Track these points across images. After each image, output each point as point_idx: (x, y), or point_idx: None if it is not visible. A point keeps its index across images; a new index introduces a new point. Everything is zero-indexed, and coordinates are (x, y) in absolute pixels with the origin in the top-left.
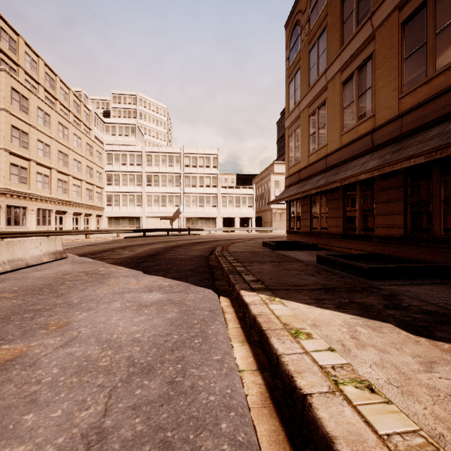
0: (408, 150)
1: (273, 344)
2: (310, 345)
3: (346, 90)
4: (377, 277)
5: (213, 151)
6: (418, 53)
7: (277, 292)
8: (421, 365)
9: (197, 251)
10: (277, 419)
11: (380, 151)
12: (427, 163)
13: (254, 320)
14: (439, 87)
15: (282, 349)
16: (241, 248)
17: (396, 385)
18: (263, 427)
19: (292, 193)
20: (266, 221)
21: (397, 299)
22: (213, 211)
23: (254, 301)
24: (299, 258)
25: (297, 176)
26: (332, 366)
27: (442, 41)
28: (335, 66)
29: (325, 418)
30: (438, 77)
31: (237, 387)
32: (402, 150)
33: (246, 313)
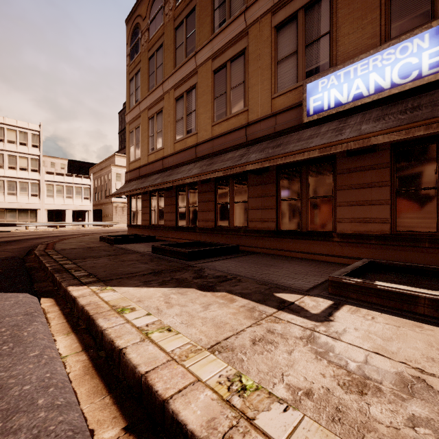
0: (215, 165)
1: (99, 324)
2: (132, 316)
3: (178, 106)
4: (194, 258)
5: (33, 126)
6: (222, 97)
7: (109, 281)
8: (203, 308)
9: (5, 252)
10: (98, 378)
11: (200, 162)
12: (227, 176)
13: (82, 310)
14: (232, 125)
15: (107, 325)
16: (73, 244)
17: (185, 323)
18: (84, 388)
19: (133, 188)
20: (107, 215)
21: (203, 271)
22: (33, 201)
23: (83, 294)
24: (136, 250)
25: (138, 172)
26: (146, 325)
27: (234, 95)
28: (170, 82)
29: (134, 357)
30: (232, 119)
31: (59, 370)
32: (213, 164)
33: (74, 307)
